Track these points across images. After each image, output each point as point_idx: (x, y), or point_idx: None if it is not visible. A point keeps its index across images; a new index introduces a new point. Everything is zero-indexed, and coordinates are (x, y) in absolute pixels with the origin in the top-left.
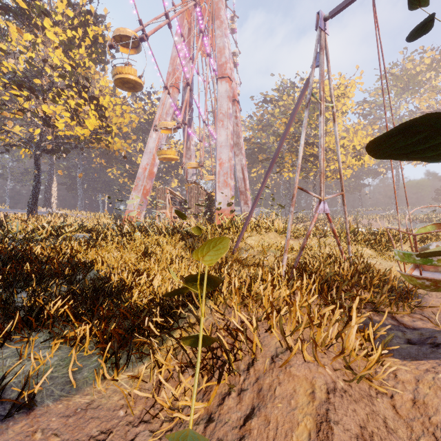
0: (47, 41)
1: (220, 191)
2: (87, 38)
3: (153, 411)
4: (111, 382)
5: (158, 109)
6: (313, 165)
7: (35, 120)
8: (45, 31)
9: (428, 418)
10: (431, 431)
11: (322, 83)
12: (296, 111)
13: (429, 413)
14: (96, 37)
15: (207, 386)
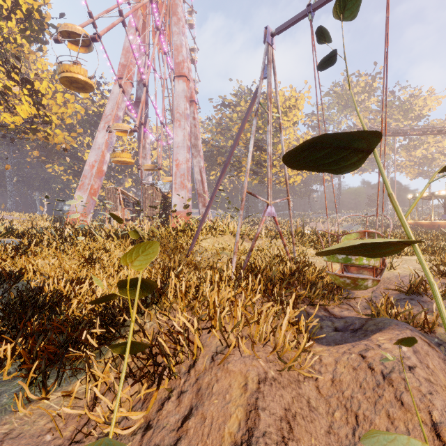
0: None
1: (177, 193)
2: (19, 10)
3: (87, 429)
4: (37, 405)
5: (108, 101)
6: None
7: None
8: None
9: (342, 393)
10: (343, 403)
11: (270, 94)
12: (247, 118)
13: (343, 388)
14: (31, 11)
15: (148, 393)
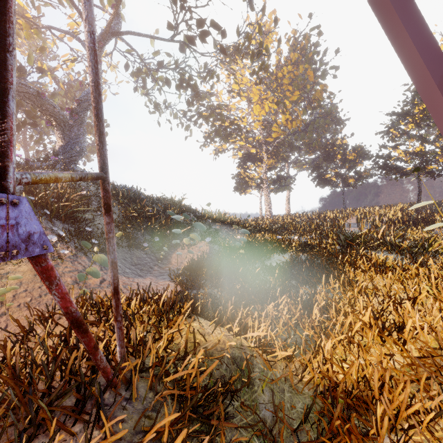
0: None
1: None
2: None
3: None
4: None
5: None
6: None
7: None
8: None
9: None
10: None
11: None
12: None
13: None
14: None
15: None
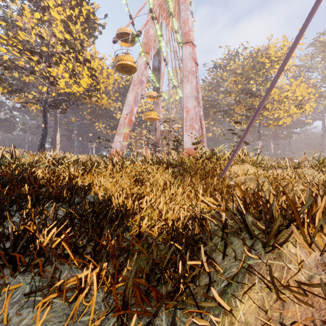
0: (51, 19)
1: (187, 133)
2: (82, 16)
3: None
4: None
5: None
6: (260, 113)
7: (43, 82)
8: (50, 10)
9: None
10: None
11: None
12: (311, 17)
13: None
14: (88, 15)
15: None
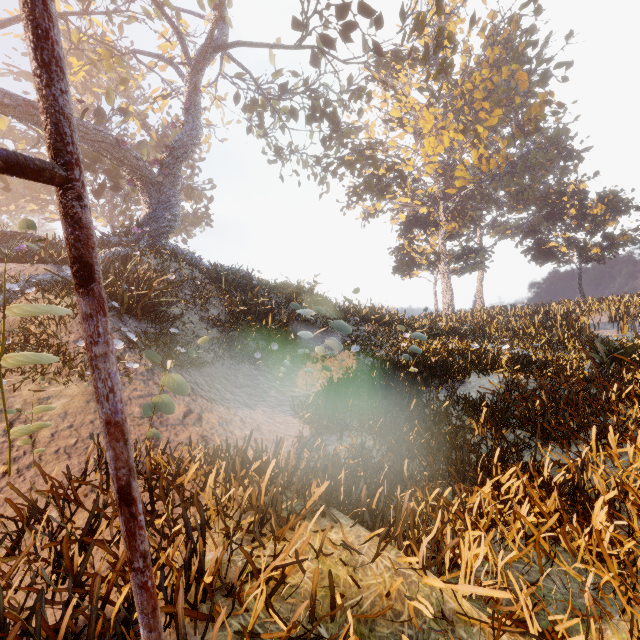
0: None
1: None
2: None
3: None
4: None
5: None
6: None
7: None
8: None
9: None
10: None
11: None
12: None
13: None
14: None
15: None
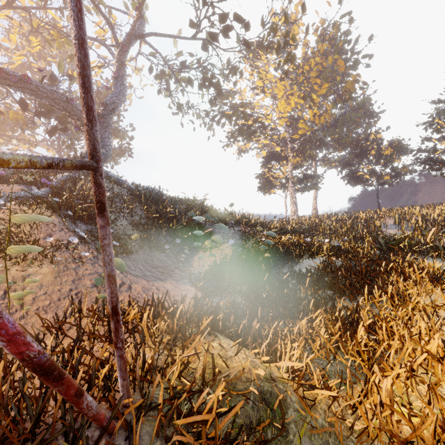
0: None
1: None
2: None
3: None
4: None
5: None
6: None
7: None
8: None
9: None
10: None
11: None
12: None
13: None
14: None
15: None
